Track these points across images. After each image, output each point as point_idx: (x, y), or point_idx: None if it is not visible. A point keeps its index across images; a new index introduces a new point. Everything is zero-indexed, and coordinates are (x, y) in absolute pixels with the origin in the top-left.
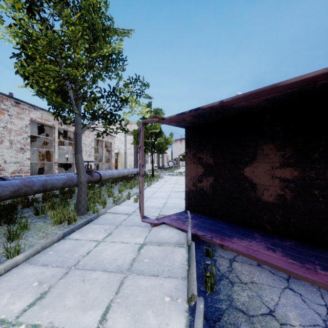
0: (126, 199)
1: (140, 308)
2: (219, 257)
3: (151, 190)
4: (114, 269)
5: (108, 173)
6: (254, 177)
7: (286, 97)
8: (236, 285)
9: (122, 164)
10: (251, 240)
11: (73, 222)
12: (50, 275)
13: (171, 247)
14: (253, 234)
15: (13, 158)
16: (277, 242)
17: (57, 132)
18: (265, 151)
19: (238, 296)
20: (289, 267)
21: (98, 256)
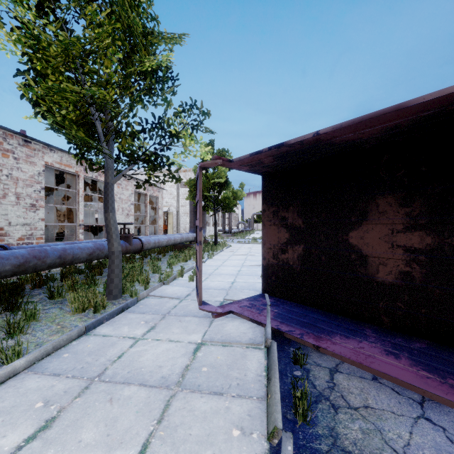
0: (178, 276)
1: (194, 448)
2: (314, 364)
3: (213, 264)
4: (156, 383)
5: (154, 239)
6: (365, 245)
7: (416, 125)
8: (341, 411)
9: (173, 227)
10: (361, 340)
11: (100, 309)
12: (63, 391)
13: (242, 349)
14: (364, 331)
15: (21, 218)
16: (400, 342)
17: (82, 183)
18: (381, 207)
19: (345, 431)
20: (423, 384)
21: (134, 362)
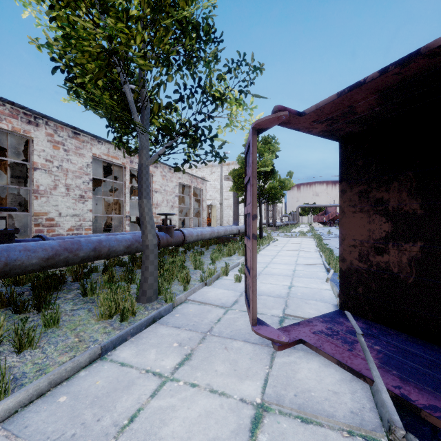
0: (221, 274)
1: None
2: None
3: (261, 261)
4: None
5: (196, 232)
6: None
7: None
8: None
9: (217, 220)
10: None
11: (128, 317)
12: None
13: (341, 438)
14: None
15: (70, 209)
16: None
17: (128, 175)
18: None
19: None
20: None
21: (152, 437)
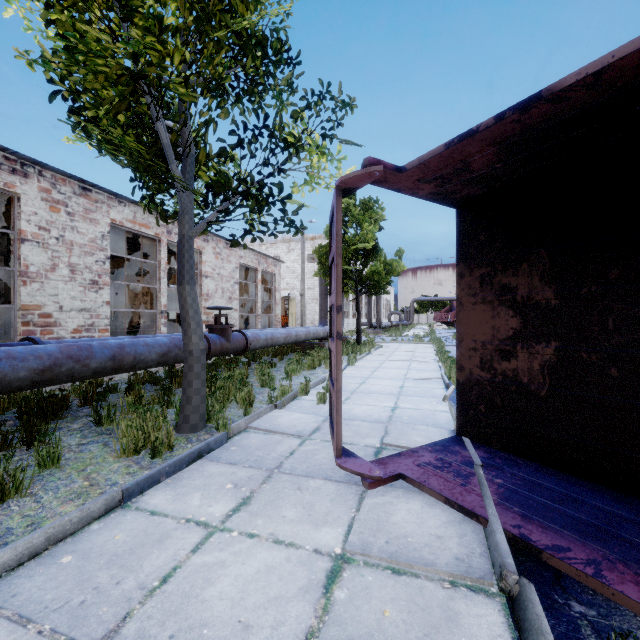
0: (299, 393)
1: None
2: None
3: (357, 375)
4: None
5: (265, 334)
6: None
7: None
8: None
9: (296, 319)
10: None
11: (163, 452)
12: None
13: (441, 590)
14: None
15: (77, 300)
16: None
17: (164, 251)
18: None
19: None
20: None
21: (192, 600)
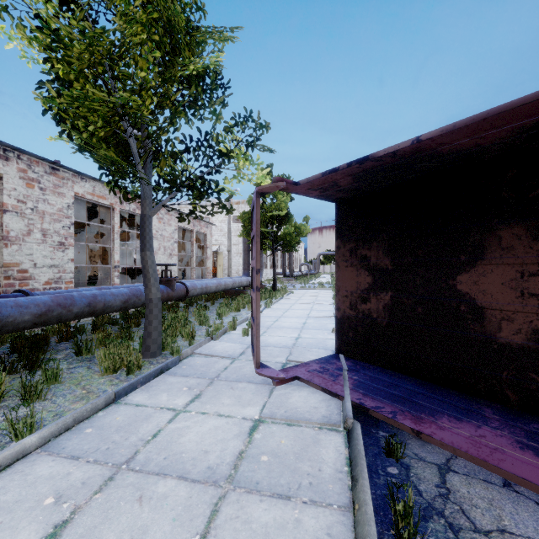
0: (229, 329)
1: None
2: (415, 458)
3: (272, 315)
4: (200, 476)
5: (200, 284)
6: (480, 293)
7: None
8: (464, 535)
9: (224, 269)
10: (479, 424)
11: (135, 370)
12: (80, 481)
13: (313, 431)
14: (481, 411)
15: (48, 258)
16: (537, 430)
17: (118, 217)
18: (504, 241)
19: None
20: None
21: (173, 443)
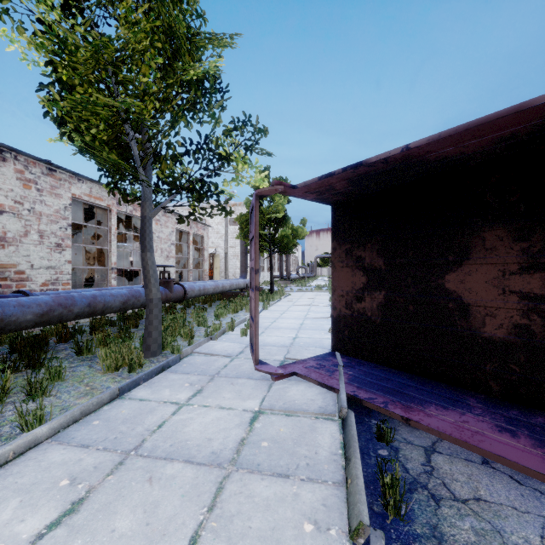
0: (227, 329)
1: None
2: (403, 442)
3: (270, 316)
4: (205, 460)
5: (198, 286)
6: (466, 291)
7: (540, 133)
8: (444, 503)
9: (220, 272)
10: (463, 411)
11: (137, 368)
12: (92, 466)
13: (310, 420)
14: (466, 400)
15: (45, 260)
16: (515, 416)
17: (114, 219)
18: (488, 242)
19: (452, 530)
20: None
21: (178, 432)
